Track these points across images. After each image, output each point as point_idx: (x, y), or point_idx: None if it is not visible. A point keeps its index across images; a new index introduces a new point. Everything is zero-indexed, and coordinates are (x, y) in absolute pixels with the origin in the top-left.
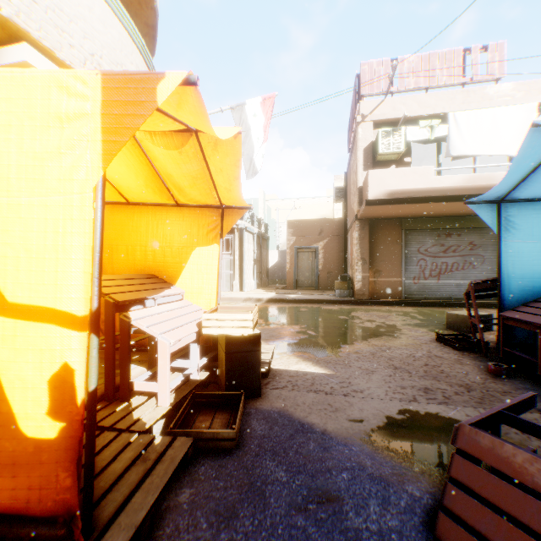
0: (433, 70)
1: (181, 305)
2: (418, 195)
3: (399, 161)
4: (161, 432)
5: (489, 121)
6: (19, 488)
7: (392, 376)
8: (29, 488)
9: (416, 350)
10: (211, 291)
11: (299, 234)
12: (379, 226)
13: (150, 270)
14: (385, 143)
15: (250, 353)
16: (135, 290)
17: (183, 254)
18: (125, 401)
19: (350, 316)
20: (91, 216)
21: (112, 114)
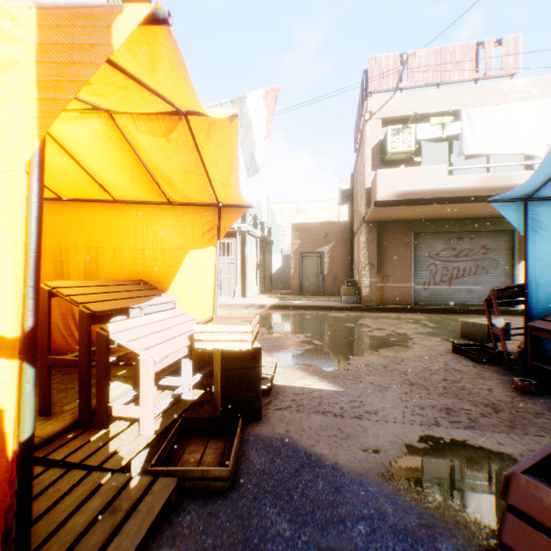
0: (445, 64)
1: (172, 315)
2: (429, 196)
3: (409, 161)
4: (143, 466)
5: (504, 118)
6: None
7: (408, 394)
8: None
9: (431, 362)
10: (207, 298)
11: (304, 238)
12: (387, 230)
13: (139, 275)
14: (394, 141)
15: (249, 370)
16: (118, 298)
17: (176, 258)
18: (102, 428)
19: (358, 324)
20: (24, 203)
21: (52, 62)
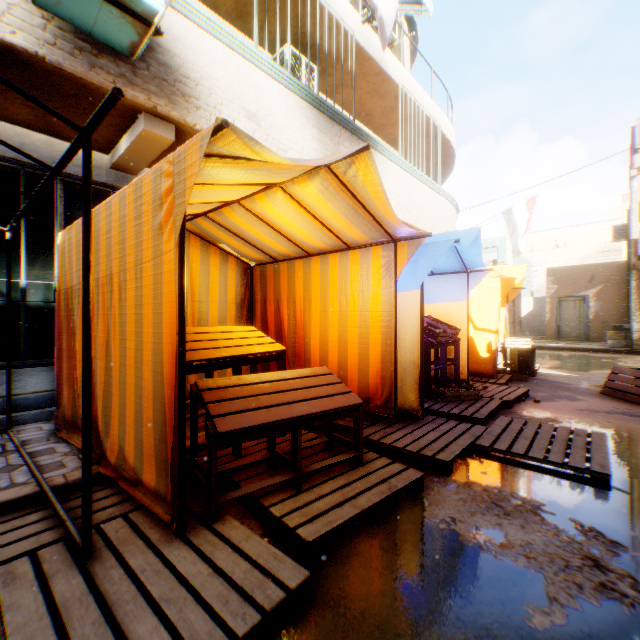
0: None
1: None
2: None
3: None
4: None
5: None
6: (478, 367)
7: None
8: (480, 368)
9: None
10: (500, 331)
11: (561, 282)
12: None
13: None
14: None
15: (528, 357)
16: None
17: None
18: None
19: (613, 360)
20: (497, 309)
21: (503, 287)
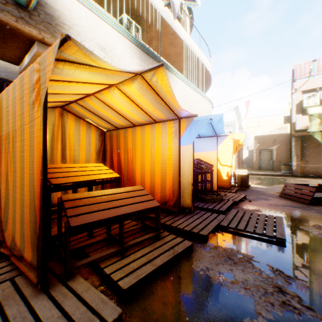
0: None
1: None
2: None
3: None
4: None
5: None
6: (222, 184)
7: None
8: (223, 184)
9: None
10: (233, 166)
11: (261, 142)
12: (306, 139)
13: None
14: (306, 102)
15: (246, 178)
16: None
17: None
18: None
19: (284, 180)
20: (231, 155)
21: (234, 144)
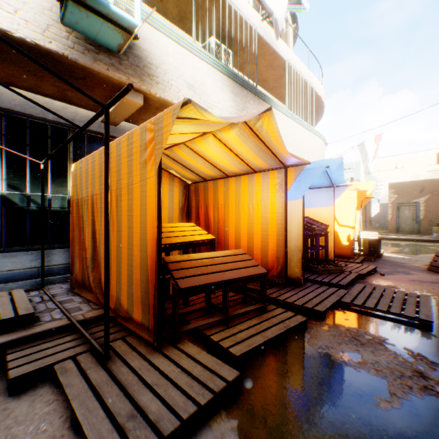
0: None
1: None
2: None
3: None
4: None
5: None
6: (341, 252)
7: None
8: (342, 252)
9: None
10: (356, 227)
11: (399, 193)
12: None
13: None
14: None
15: (376, 244)
16: None
17: None
18: None
19: (437, 247)
20: (354, 212)
21: (358, 197)
